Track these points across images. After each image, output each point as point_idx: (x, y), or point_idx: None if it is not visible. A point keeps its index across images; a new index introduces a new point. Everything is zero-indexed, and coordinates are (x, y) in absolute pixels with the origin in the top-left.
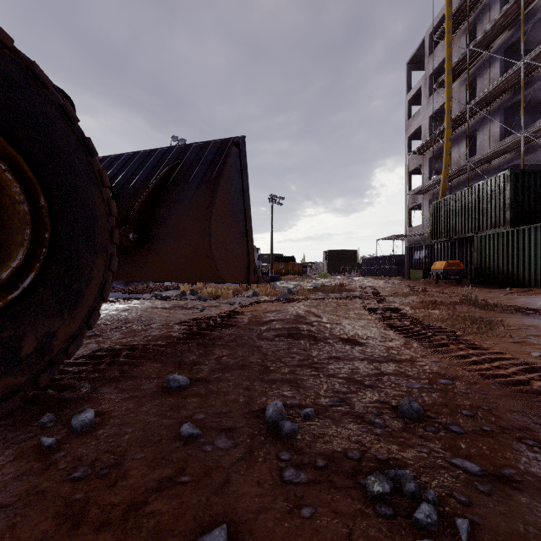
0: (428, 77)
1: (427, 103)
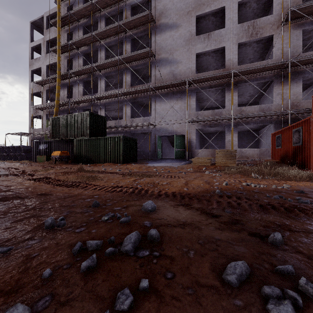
0: (46, 41)
1: (45, 56)
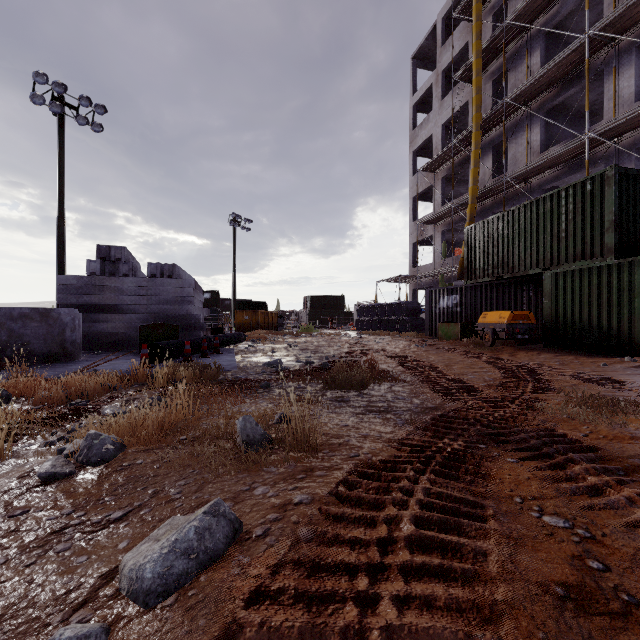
0: (442, 73)
1: (439, 106)
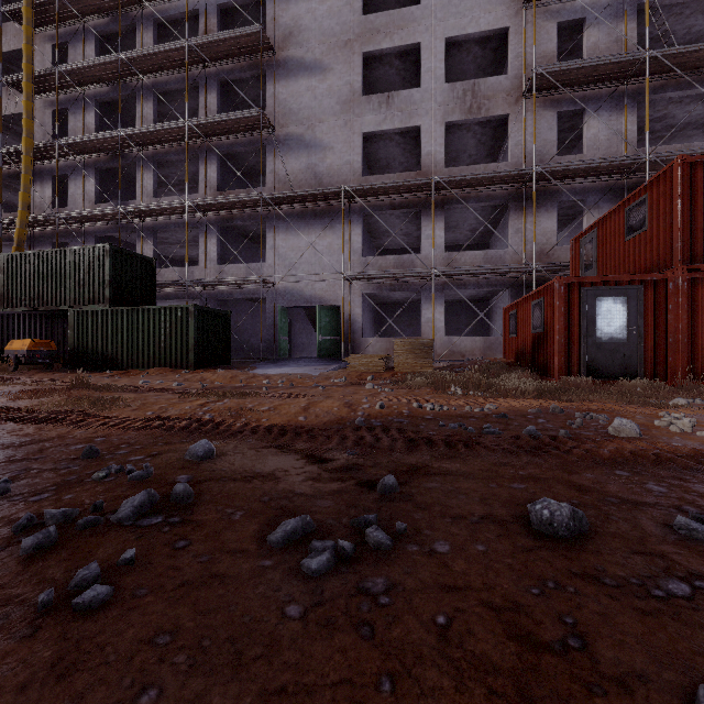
0: None
1: None
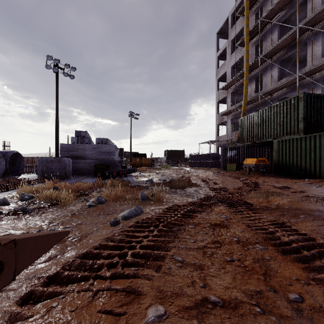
0: (231, 41)
1: (230, 58)
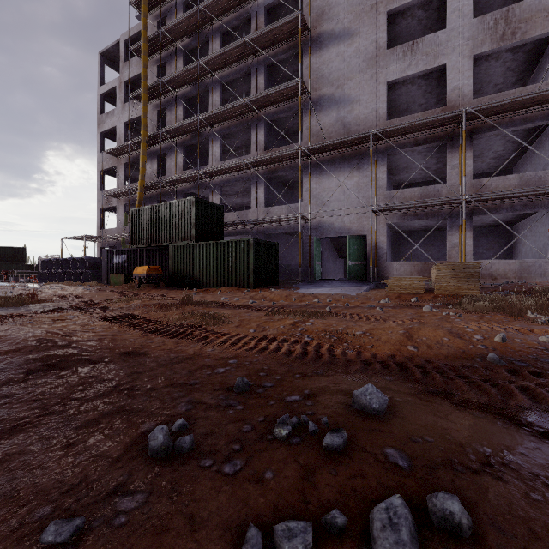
0: (124, 82)
1: (122, 107)
